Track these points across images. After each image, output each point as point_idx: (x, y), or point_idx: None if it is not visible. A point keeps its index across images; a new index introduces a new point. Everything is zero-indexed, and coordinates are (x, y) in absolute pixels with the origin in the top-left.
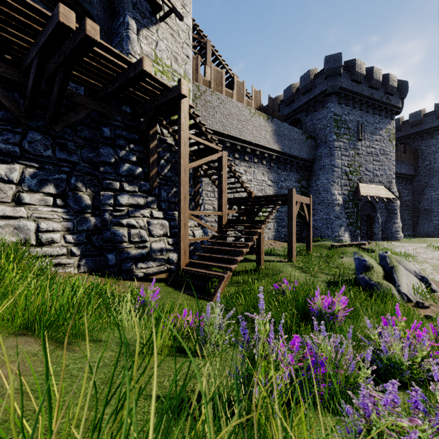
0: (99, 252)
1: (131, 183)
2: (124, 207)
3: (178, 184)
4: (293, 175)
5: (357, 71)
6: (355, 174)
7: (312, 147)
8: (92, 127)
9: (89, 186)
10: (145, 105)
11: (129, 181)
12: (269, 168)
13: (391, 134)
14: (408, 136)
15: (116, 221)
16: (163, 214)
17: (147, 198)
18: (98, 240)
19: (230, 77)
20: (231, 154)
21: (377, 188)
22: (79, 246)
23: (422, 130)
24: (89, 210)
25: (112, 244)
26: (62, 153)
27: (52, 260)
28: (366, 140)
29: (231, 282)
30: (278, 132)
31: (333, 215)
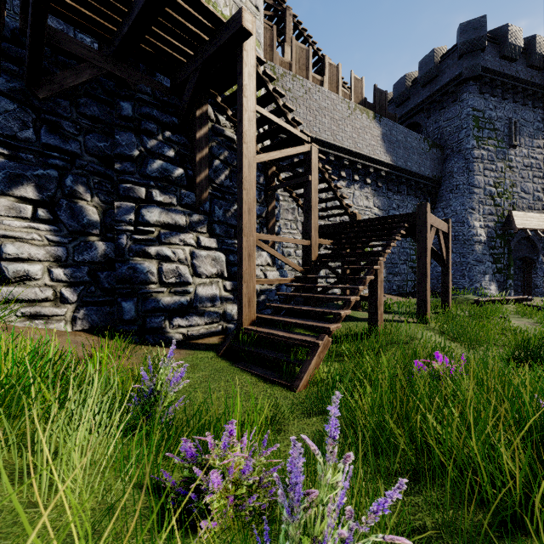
0: (109, 299)
1: (165, 191)
2: (153, 227)
3: (238, 186)
4: (409, 201)
5: (511, 42)
6: (506, 197)
7: (438, 160)
8: (106, 102)
9: (97, 193)
10: (188, 66)
11: (163, 187)
12: (376, 189)
13: None
14: None
15: (138, 249)
16: (217, 243)
17: (191, 216)
18: (109, 279)
19: (319, 62)
20: None
21: (540, 217)
22: (75, 287)
23: None
24: (95, 231)
25: (130, 286)
26: (52, 137)
27: (25, 309)
28: (523, 147)
29: (328, 355)
30: (389, 137)
31: (471, 258)
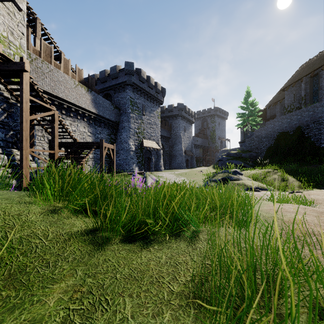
0: None
1: None
2: None
3: (20, 129)
4: (105, 131)
5: (142, 76)
6: (141, 134)
7: (118, 114)
8: None
9: None
10: None
11: None
12: (89, 124)
13: (159, 114)
14: (167, 117)
15: None
16: (2, 150)
17: None
18: None
19: (58, 52)
20: (59, 110)
21: (152, 143)
22: None
23: (173, 115)
24: None
25: None
26: None
27: None
28: (147, 116)
29: None
30: (95, 101)
31: (129, 157)
